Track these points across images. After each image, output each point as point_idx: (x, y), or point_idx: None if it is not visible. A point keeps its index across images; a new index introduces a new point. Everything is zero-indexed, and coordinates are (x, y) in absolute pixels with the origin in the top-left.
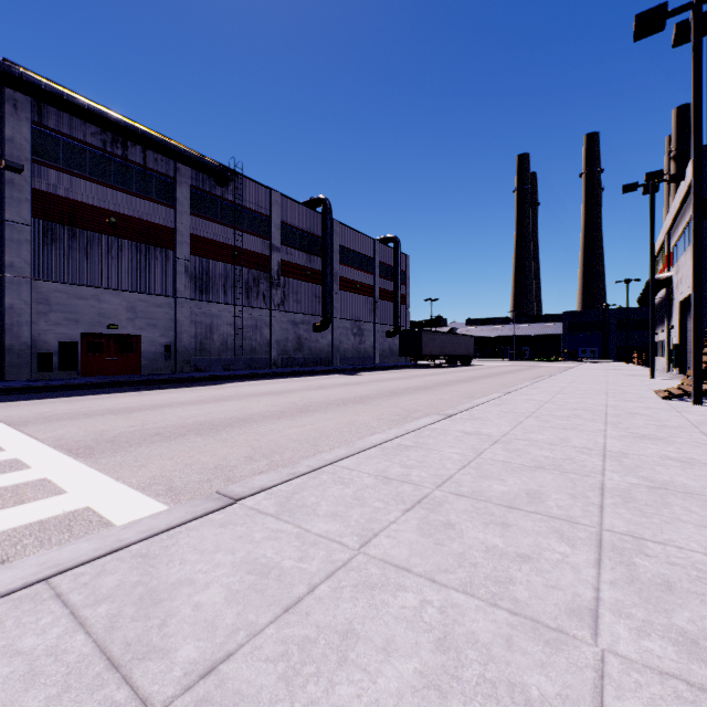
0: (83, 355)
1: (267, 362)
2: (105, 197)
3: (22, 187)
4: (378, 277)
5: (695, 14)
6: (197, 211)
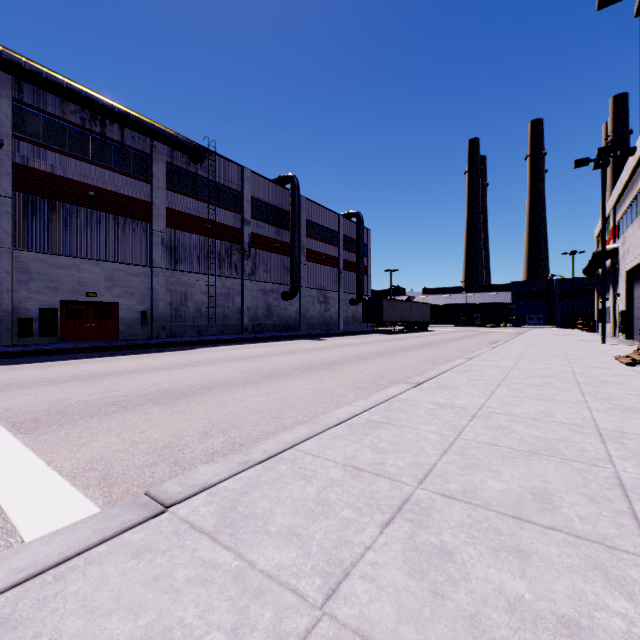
0: (63, 321)
1: (239, 328)
2: (84, 171)
3: (3, 161)
4: (342, 250)
5: None
6: (172, 186)
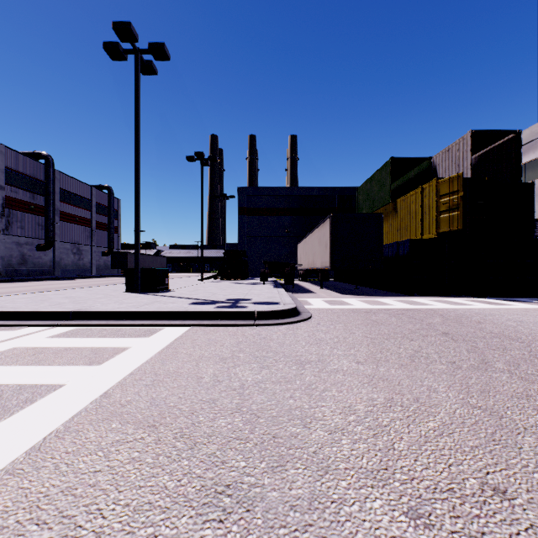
0: None
1: None
2: None
3: None
4: (95, 213)
5: (201, 163)
6: None
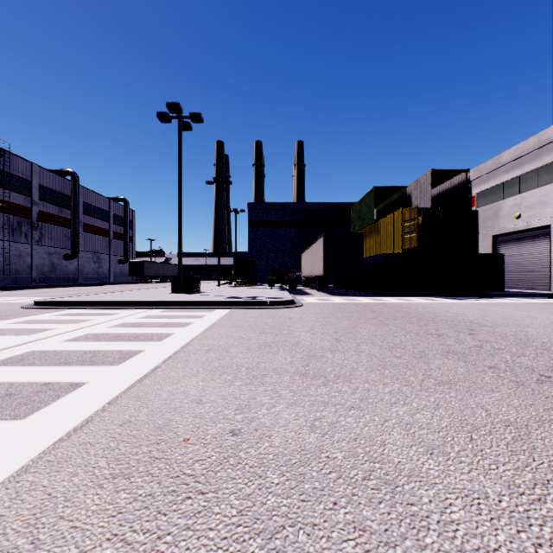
0: None
1: (29, 280)
2: None
3: None
4: (112, 224)
5: (219, 186)
6: None
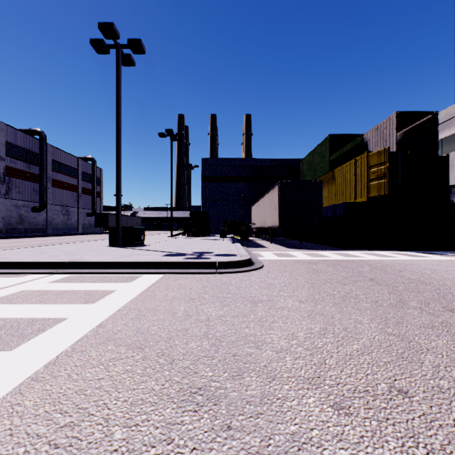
0: None
1: None
2: None
3: None
4: (81, 181)
5: (171, 138)
6: None
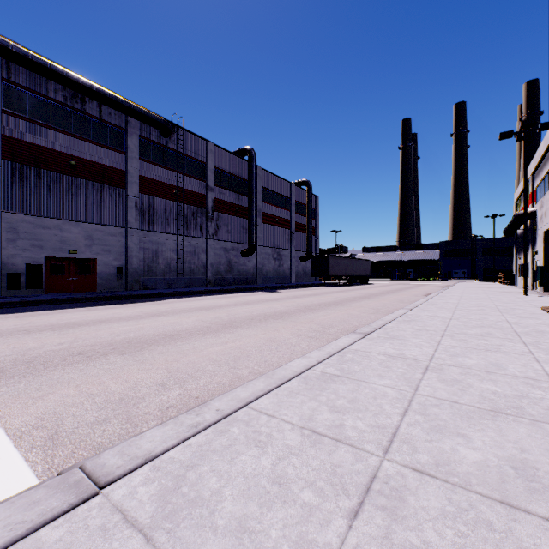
0: (47, 275)
1: (204, 282)
2: (66, 143)
3: None
4: (293, 213)
5: None
6: (145, 157)
